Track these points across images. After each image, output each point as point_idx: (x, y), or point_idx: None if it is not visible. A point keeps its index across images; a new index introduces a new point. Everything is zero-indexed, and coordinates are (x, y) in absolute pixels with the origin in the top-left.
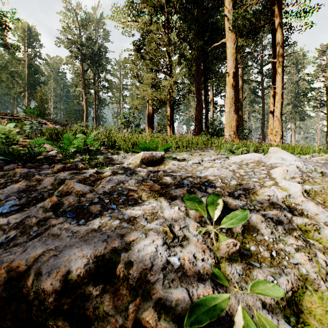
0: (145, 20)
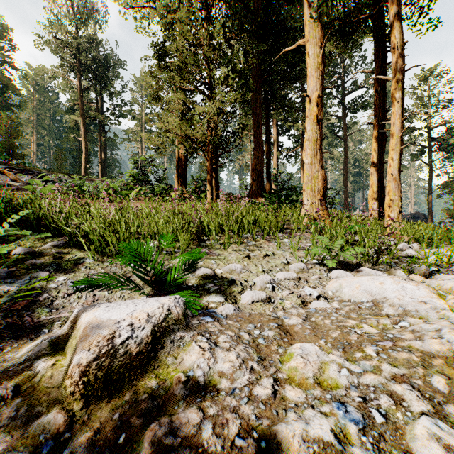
0: (168, 2)
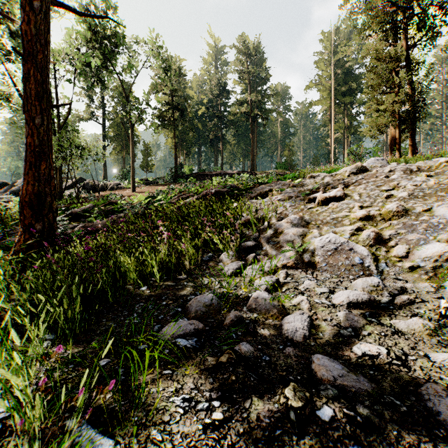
0: (367, 47)
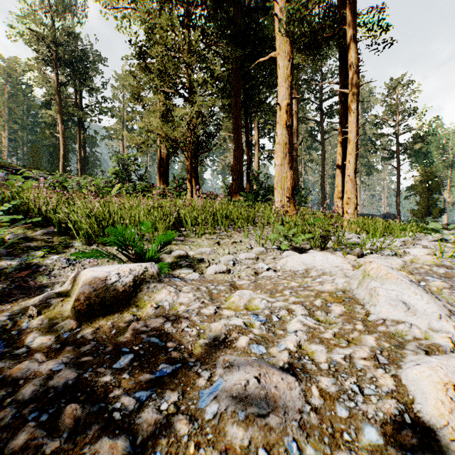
0: (149, 8)
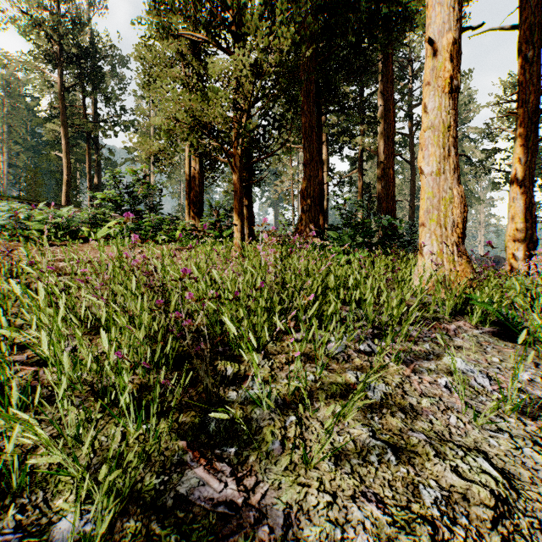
0: None
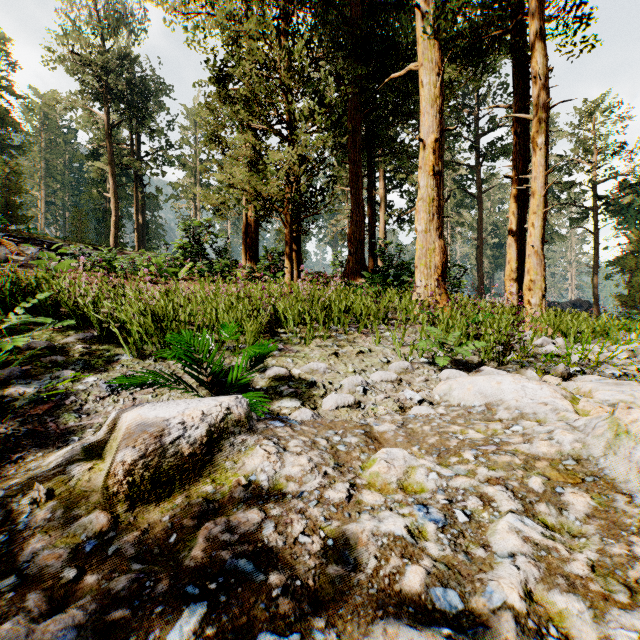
0: (232, 9)
